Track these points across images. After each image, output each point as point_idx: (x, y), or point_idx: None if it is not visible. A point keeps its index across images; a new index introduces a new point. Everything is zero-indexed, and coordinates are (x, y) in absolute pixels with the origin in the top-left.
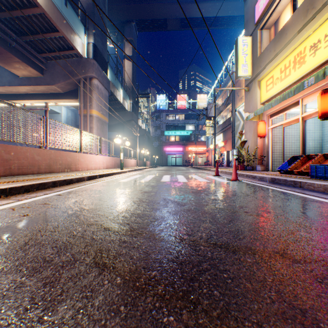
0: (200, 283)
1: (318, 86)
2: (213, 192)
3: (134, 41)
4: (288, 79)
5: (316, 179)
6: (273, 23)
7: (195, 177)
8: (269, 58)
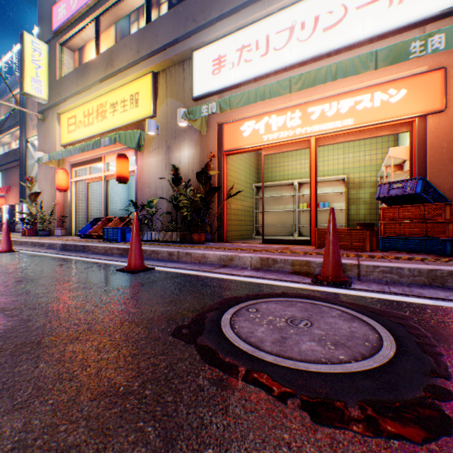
0: None
1: (118, 148)
2: None
3: None
4: (92, 128)
5: (107, 242)
6: (79, 50)
7: None
8: (73, 91)
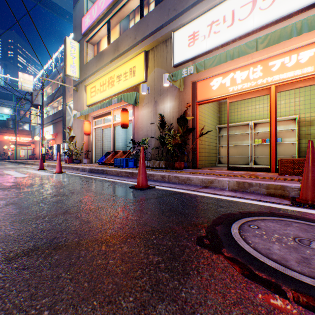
0: None
1: (121, 105)
2: (30, 186)
3: None
4: (105, 93)
5: (116, 167)
6: (97, 43)
7: (11, 172)
8: (93, 70)
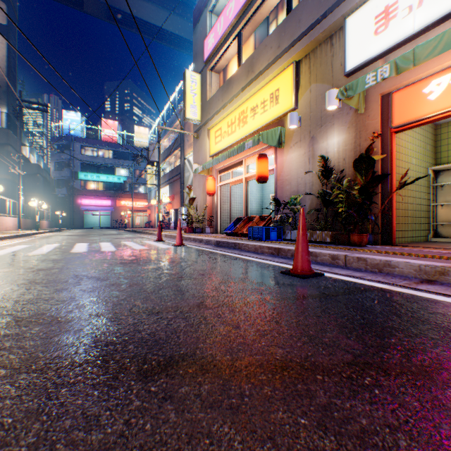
0: (116, 345)
1: (257, 150)
2: (151, 261)
3: (13, 0)
4: (234, 135)
5: (252, 240)
6: (222, 70)
7: (129, 243)
8: (218, 107)
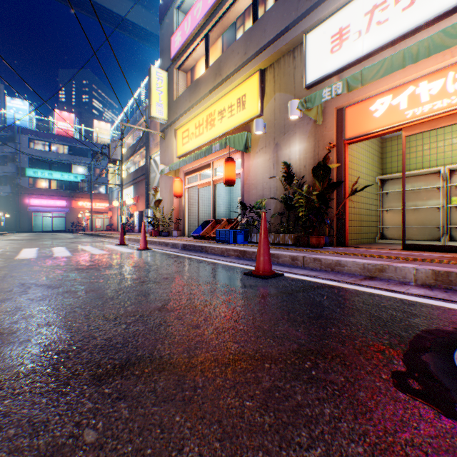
0: (68, 353)
1: (224, 153)
2: (111, 266)
3: None
4: (202, 137)
5: (219, 243)
6: (190, 70)
7: (88, 248)
8: (186, 107)
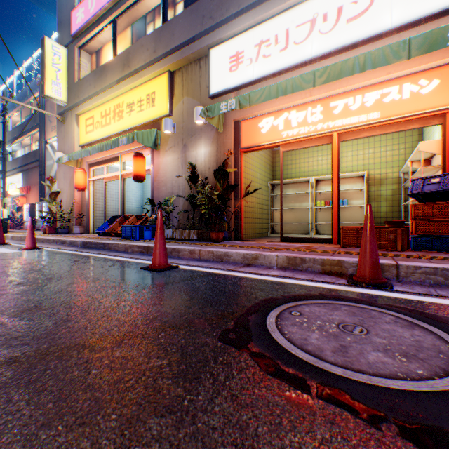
0: None
1: (134, 148)
2: None
3: None
4: (110, 128)
5: (126, 240)
6: (96, 52)
7: None
8: (90, 93)
